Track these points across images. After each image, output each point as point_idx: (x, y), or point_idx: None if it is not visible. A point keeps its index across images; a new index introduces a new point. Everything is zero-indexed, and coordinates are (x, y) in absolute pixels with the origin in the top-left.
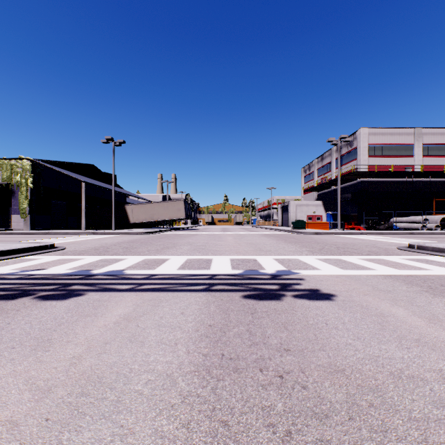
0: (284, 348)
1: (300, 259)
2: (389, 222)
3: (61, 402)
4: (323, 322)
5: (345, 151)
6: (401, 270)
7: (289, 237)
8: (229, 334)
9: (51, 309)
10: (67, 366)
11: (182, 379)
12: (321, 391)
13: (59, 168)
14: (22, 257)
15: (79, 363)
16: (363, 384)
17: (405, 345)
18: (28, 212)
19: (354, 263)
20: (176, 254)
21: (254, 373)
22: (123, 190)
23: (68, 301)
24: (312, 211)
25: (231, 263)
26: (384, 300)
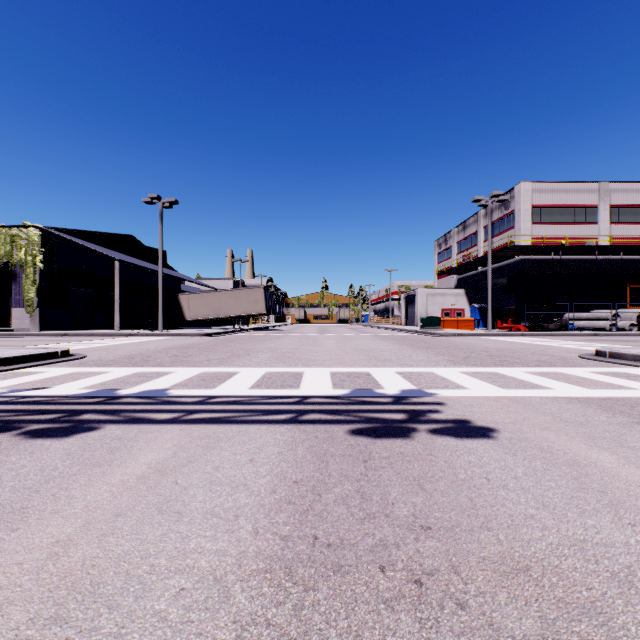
0: (420, 524)
1: (436, 372)
2: (562, 319)
3: (12, 639)
4: (482, 477)
5: (498, 216)
6: (592, 389)
7: (417, 340)
8: (326, 497)
9: (40, 454)
10: (41, 559)
11: (241, 588)
12: (494, 614)
13: (82, 240)
14: (18, 370)
15: (64, 554)
16: (567, 599)
17: (627, 520)
18: (36, 304)
19: (519, 378)
20: (250, 365)
21: (371, 574)
22: (176, 273)
23: (71, 439)
24: (450, 303)
25: (332, 378)
26: (576, 437)
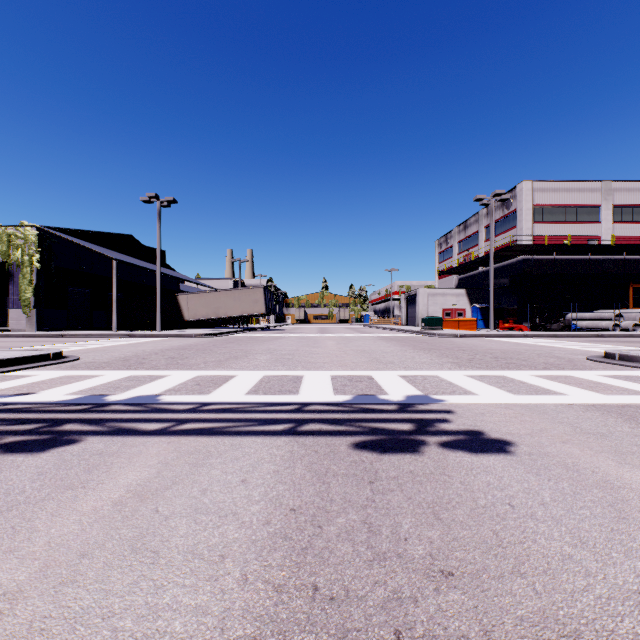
0: (439, 567)
1: (441, 375)
2: (565, 320)
3: None
4: (505, 503)
5: (500, 215)
6: (607, 395)
7: (419, 341)
8: (328, 530)
9: (9, 473)
10: None
11: None
12: None
13: (80, 240)
14: (6, 373)
15: (9, 612)
16: None
17: None
18: (33, 304)
19: (529, 382)
20: (248, 367)
21: None
22: (175, 273)
23: (46, 455)
24: (451, 304)
25: (333, 382)
26: (601, 452)
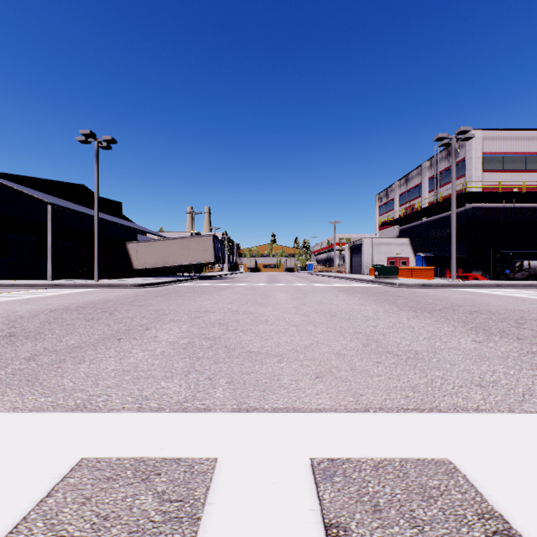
0: None
1: None
2: (530, 268)
3: None
4: None
5: (445, 166)
6: None
7: (389, 294)
8: None
9: None
10: None
11: None
12: None
13: (20, 185)
14: None
15: None
16: None
17: None
18: None
19: None
20: (92, 386)
21: None
22: (129, 223)
23: None
24: (395, 253)
25: None
26: None
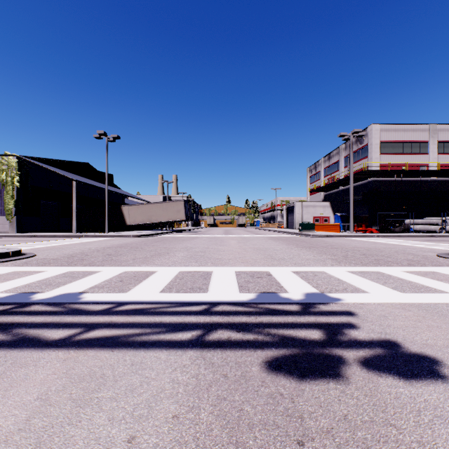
0: None
1: (328, 272)
2: (405, 224)
3: None
4: None
5: (355, 149)
6: None
7: (299, 241)
8: None
9: None
10: None
11: None
12: None
13: (49, 166)
14: None
15: None
16: None
17: None
18: (14, 213)
19: (406, 279)
20: (167, 264)
21: None
22: (120, 191)
23: None
24: (319, 213)
25: (238, 279)
26: None
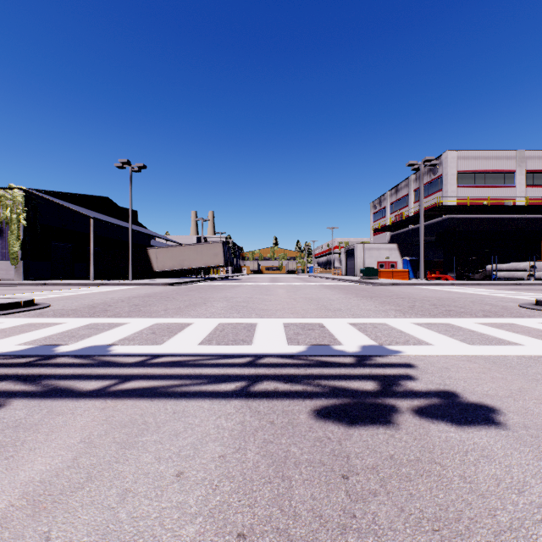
0: None
1: (390, 323)
2: (486, 270)
3: None
4: (538, 521)
5: (427, 180)
6: None
7: (360, 289)
8: None
9: None
10: None
11: None
12: None
13: (62, 201)
14: None
15: None
16: None
17: None
18: (20, 257)
19: (477, 331)
20: (205, 315)
21: None
22: (146, 230)
23: None
24: (385, 257)
25: (286, 331)
26: None
